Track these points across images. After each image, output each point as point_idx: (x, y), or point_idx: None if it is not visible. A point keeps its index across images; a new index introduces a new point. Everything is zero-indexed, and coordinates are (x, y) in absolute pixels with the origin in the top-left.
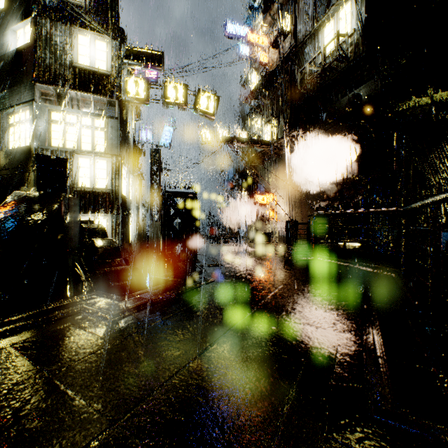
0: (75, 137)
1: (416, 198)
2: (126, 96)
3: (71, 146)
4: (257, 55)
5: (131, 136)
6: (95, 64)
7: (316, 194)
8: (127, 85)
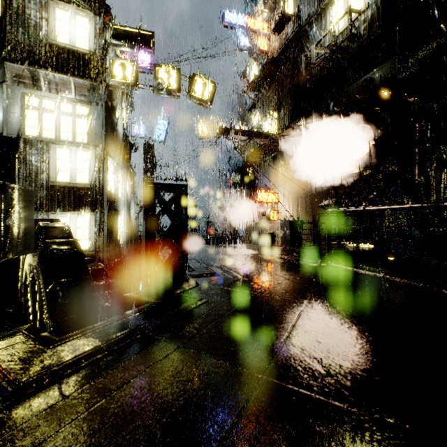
0: (53, 125)
1: (444, 193)
2: (111, 81)
3: (49, 135)
4: (257, 42)
5: (120, 128)
6: (75, 43)
7: (322, 191)
8: (113, 67)
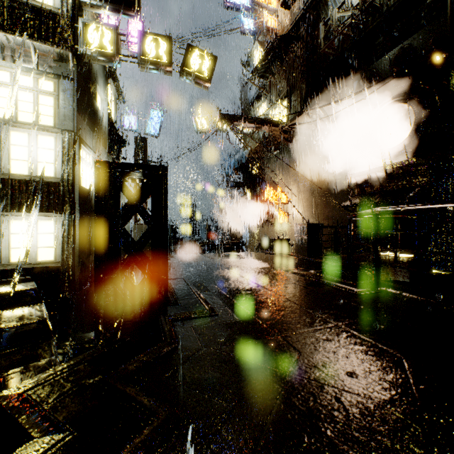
0: (7, 102)
1: None
2: (84, 49)
3: (1, 115)
4: (264, 19)
5: (104, 116)
6: None
7: (343, 189)
8: (87, 32)
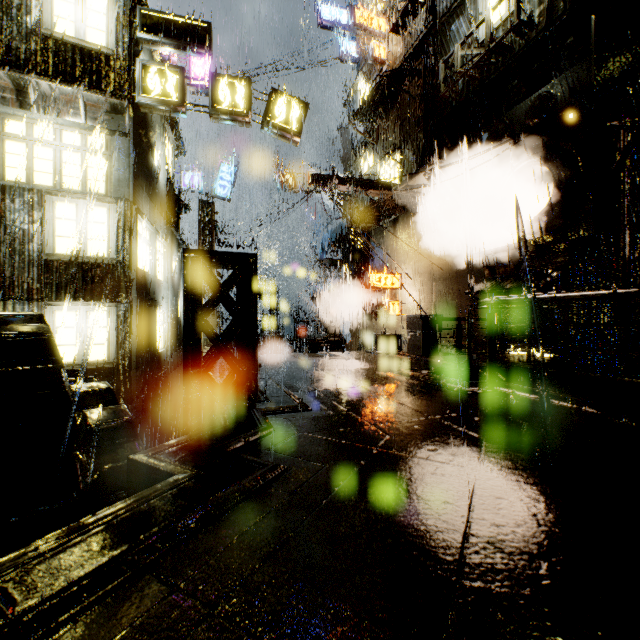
0: (50, 166)
1: None
2: (144, 97)
3: (43, 182)
4: (370, 47)
5: (162, 176)
6: (85, 36)
7: (470, 271)
8: (146, 76)
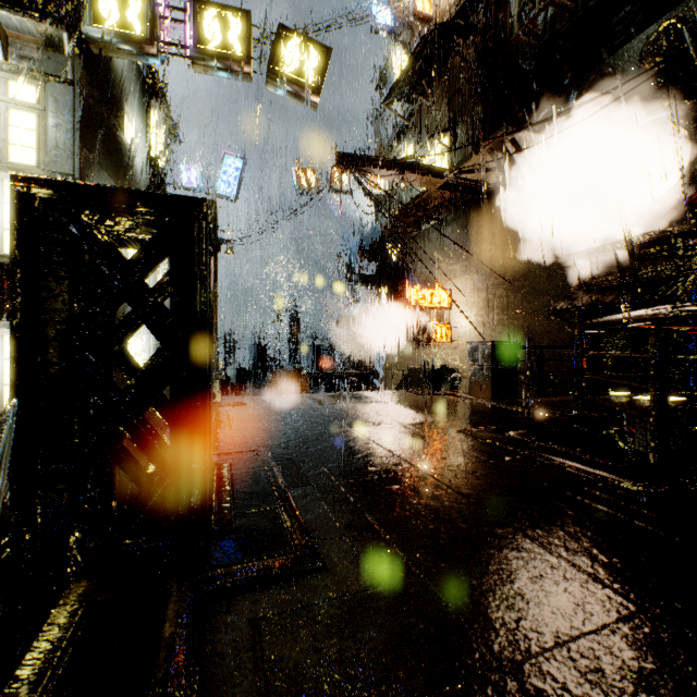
0: None
1: None
2: (93, 27)
3: None
4: None
5: (140, 160)
6: None
7: (550, 282)
8: None
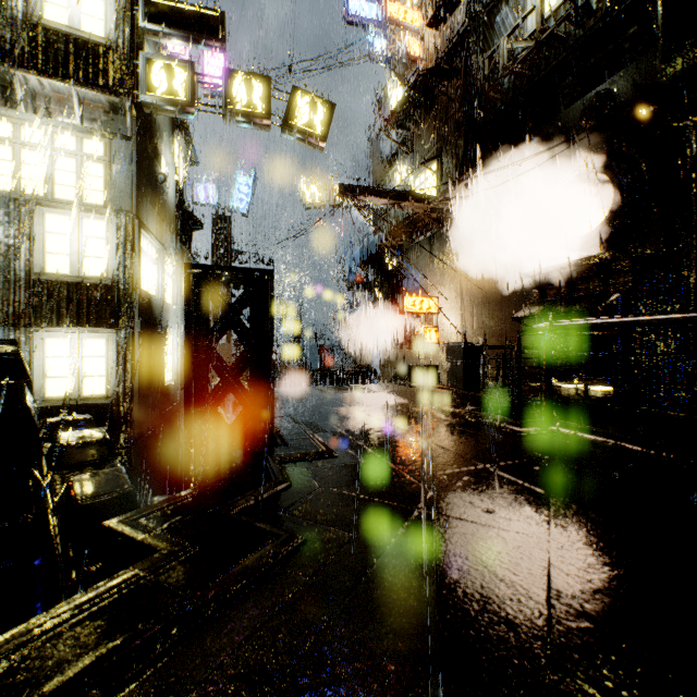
0: (40, 173)
1: None
2: (147, 95)
3: (32, 191)
4: (404, 44)
5: (171, 187)
6: (80, 24)
7: (517, 293)
8: (151, 72)
